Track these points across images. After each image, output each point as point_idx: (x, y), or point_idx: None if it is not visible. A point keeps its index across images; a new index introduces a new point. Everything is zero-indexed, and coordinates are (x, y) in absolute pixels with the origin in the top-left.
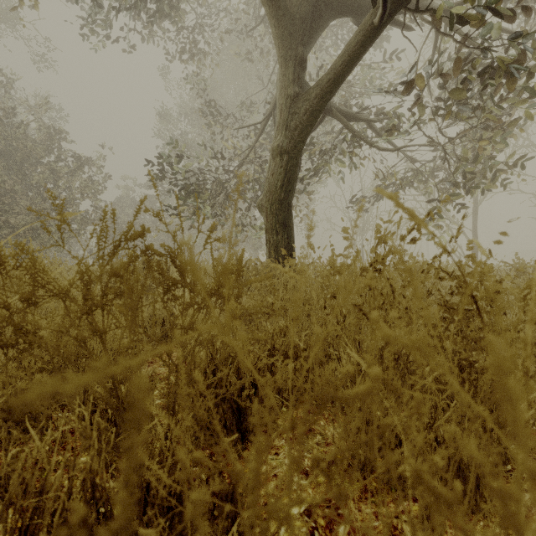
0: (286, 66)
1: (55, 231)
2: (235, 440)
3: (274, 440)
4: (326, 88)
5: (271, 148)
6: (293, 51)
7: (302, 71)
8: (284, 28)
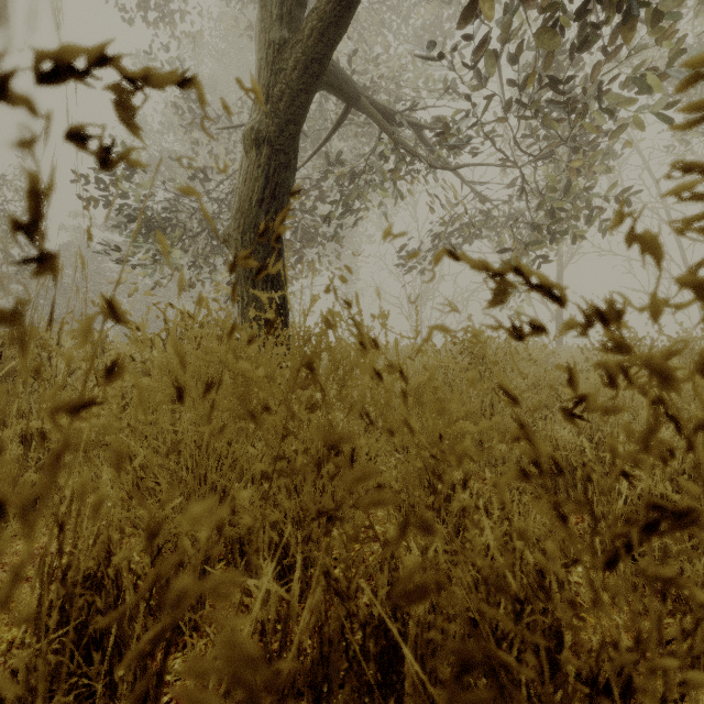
0: None
1: None
2: None
3: None
4: (328, 22)
5: (242, 134)
6: None
7: (298, 7)
8: None
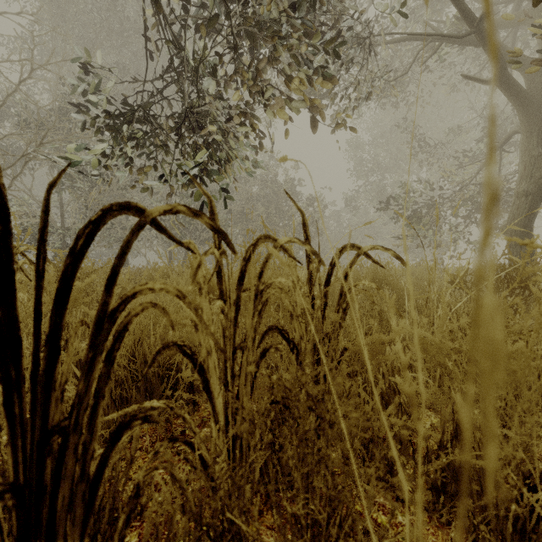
0: (530, 137)
1: (297, 246)
2: None
3: None
4: None
5: (516, 192)
6: (537, 125)
7: None
8: (530, 115)
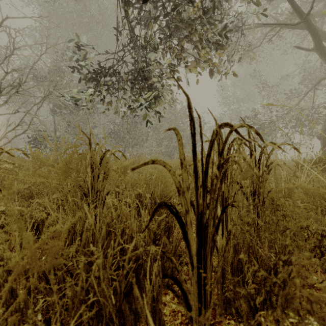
0: None
1: (188, 148)
2: None
3: None
4: None
5: None
6: None
7: None
8: None
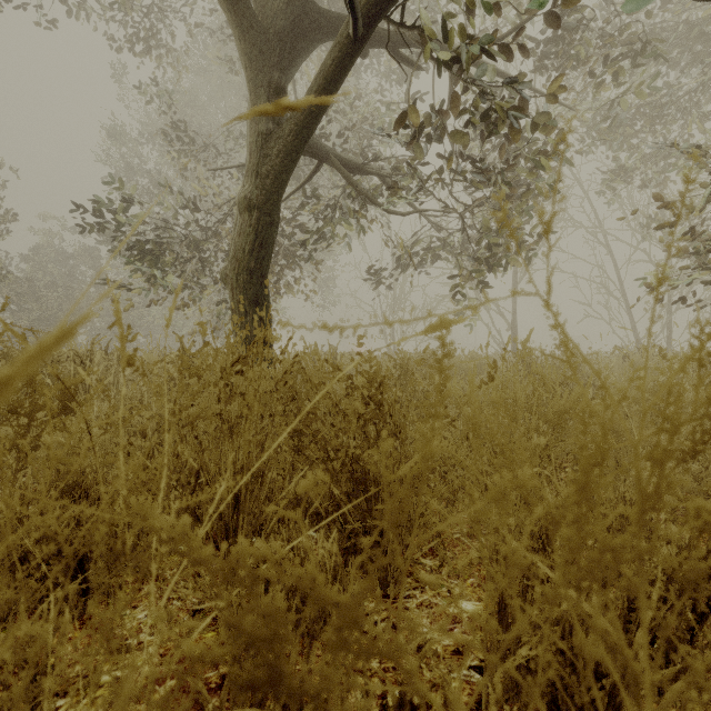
0: (256, 93)
1: None
2: (67, 596)
3: (142, 589)
4: (303, 130)
5: (237, 200)
6: (266, 75)
7: None
8: (251, 43)
